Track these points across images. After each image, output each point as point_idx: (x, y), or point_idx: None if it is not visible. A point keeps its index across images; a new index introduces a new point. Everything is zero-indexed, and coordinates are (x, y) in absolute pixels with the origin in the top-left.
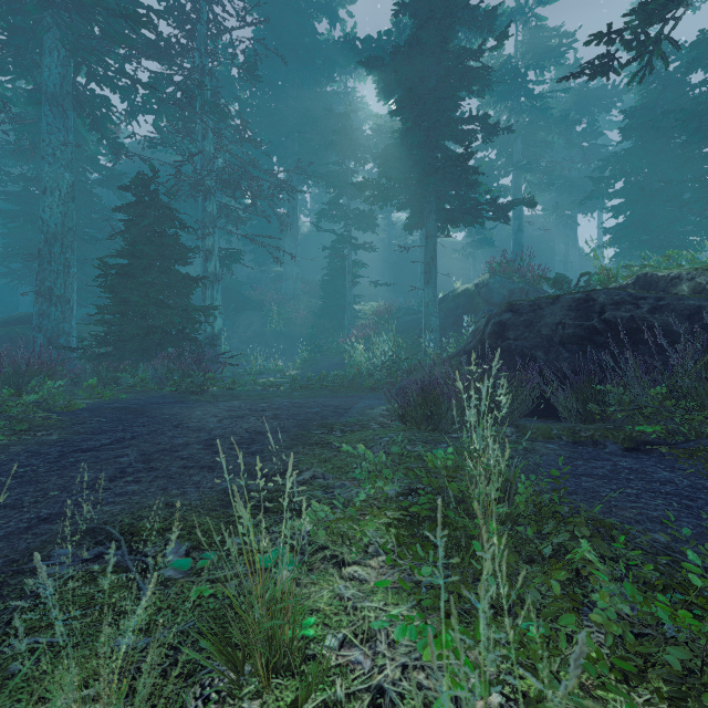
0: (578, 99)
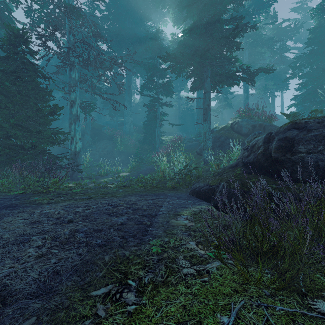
0: (276, 31)
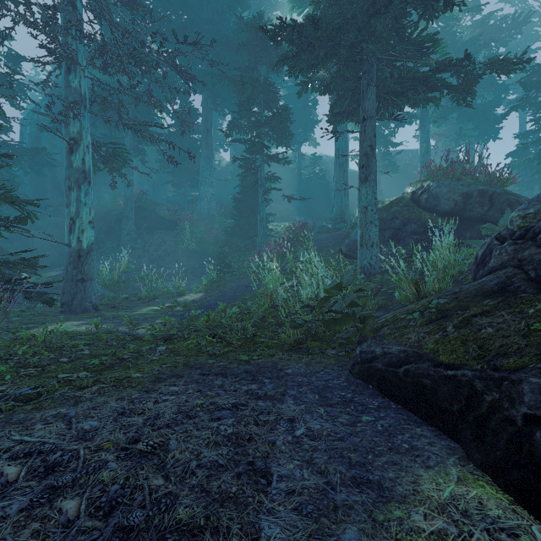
0: (480, 29)
